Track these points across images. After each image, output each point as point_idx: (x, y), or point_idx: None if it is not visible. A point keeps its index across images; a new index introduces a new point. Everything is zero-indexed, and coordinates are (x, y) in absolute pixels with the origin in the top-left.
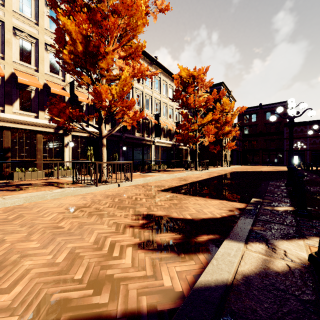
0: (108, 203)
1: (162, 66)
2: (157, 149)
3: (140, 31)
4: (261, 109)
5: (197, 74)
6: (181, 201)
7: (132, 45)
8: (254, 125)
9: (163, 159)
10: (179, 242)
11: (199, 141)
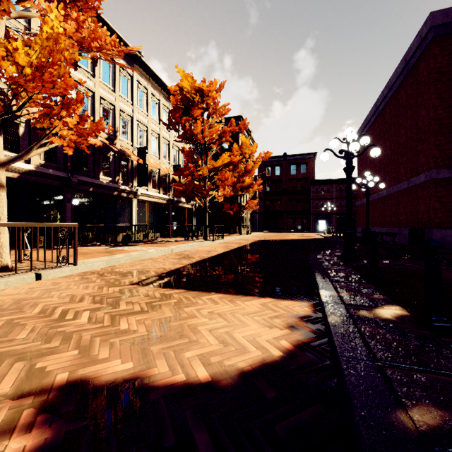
0: None
1: (151, 71)
2: (143, 207)
3: None
4: (285, 161)
5: (208, 89)
6: (180, 311)
7: None
8: (278, 181)
9: (152, 223)
10: None
11: (210, 194)
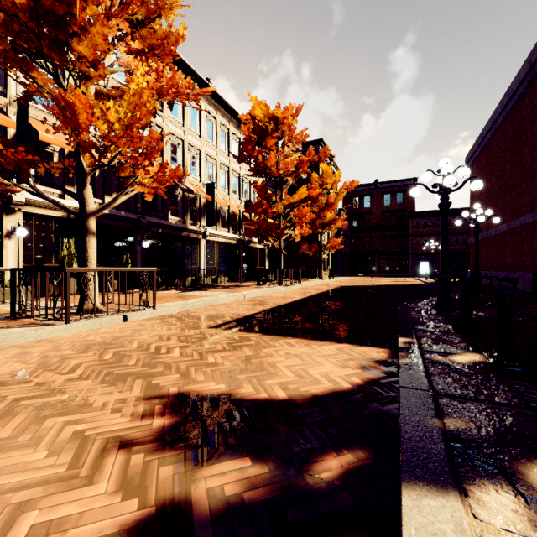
0: (83, 367)
1: (220, 98)
2: (211, 248)
3: (174, 2)
4: (377, 189)
5: (283, 116)
6: (259, 351)
7: (156, 28)
8: (367, 214)
9: (221, 265)
10: (264, 499)
11: (285, 234)
